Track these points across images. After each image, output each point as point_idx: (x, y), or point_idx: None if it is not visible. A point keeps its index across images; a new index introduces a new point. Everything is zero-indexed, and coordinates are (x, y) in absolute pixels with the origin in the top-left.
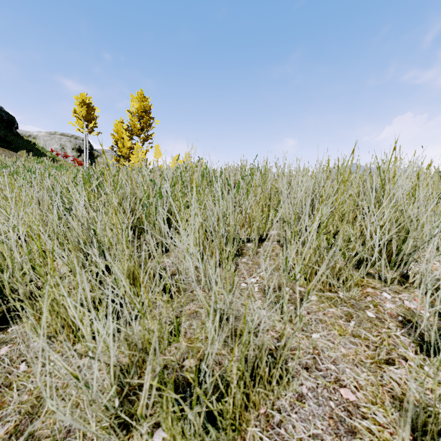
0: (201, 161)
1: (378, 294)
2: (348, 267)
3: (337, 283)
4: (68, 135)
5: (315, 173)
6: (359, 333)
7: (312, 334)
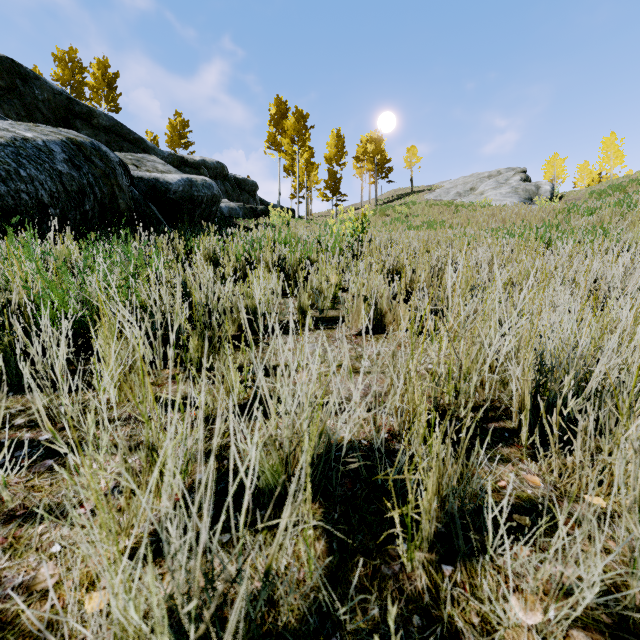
0: None
1: None
2: None
3: None
4: None
5: None
6: None
7: None
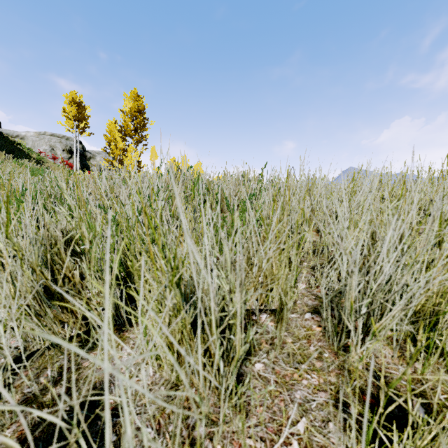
0: (199, 164)
1: None
2: None
3: None
4: (59, 135)
5: (351, 190)
6: None
7: None
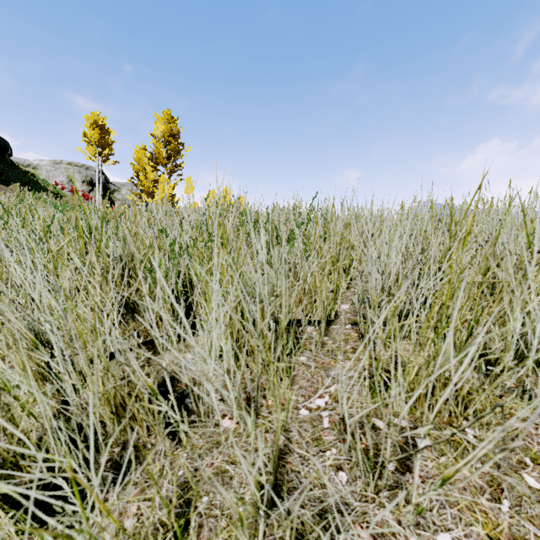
0: (243, 197)
1: (533, 433)
2: (486, 391)
3: (464, 414)
4: (77, 164)
5: (400, 219)
6: (524, 531)
7: (437, 535)
